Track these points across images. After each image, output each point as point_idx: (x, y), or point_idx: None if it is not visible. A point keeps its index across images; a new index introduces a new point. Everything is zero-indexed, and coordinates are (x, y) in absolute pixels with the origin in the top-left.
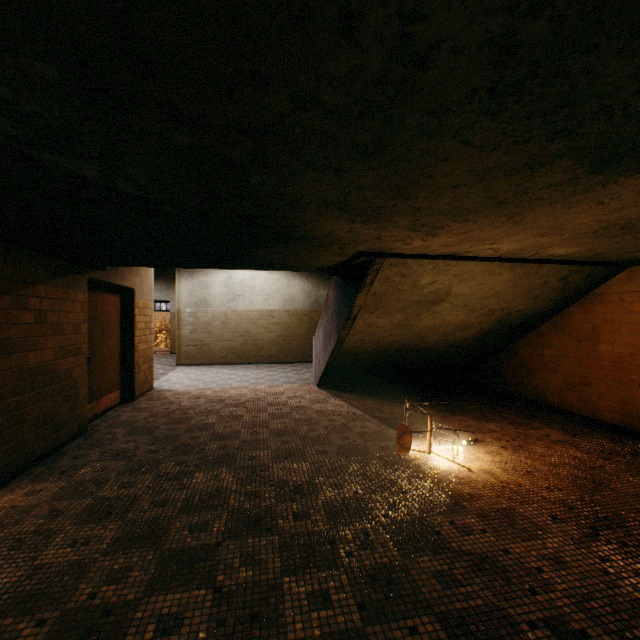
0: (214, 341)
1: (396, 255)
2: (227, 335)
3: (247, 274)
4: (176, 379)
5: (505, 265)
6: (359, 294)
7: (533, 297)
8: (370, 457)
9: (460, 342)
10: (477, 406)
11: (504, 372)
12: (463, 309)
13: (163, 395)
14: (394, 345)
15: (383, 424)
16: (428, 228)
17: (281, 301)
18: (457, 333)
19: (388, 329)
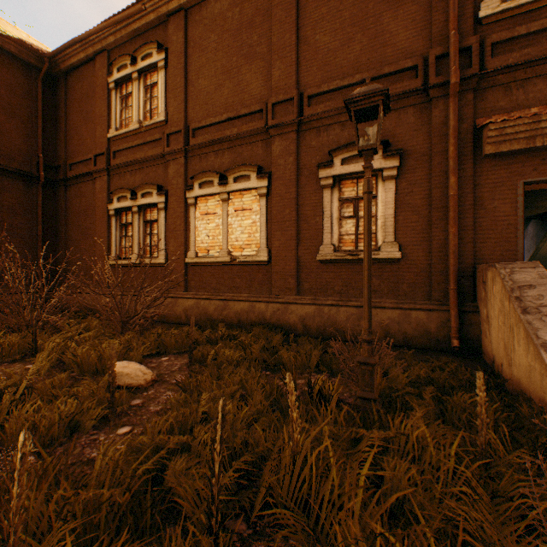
0: None
1: None
2: None
3: None
4: None
5: None
6: None
7: None
8: None
9: None
10: None
11: None
12: None
13: None
14: None
15: None
16: None
17: None
18: None
19: None
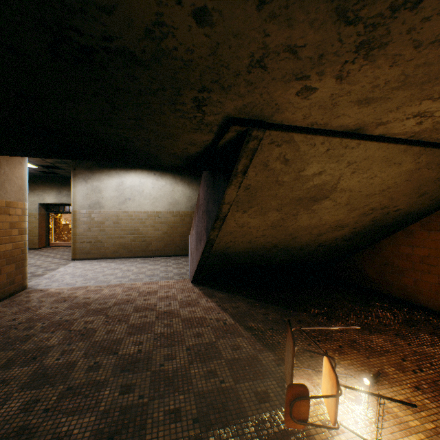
0: (107, 238)
1: (280, 127)
2: (118, 233)
3: (136, 180)
4: (60, 275)
5: (412, 150)
6: (229, 187)
7: (419, 195)
8: (244, 427)
9: (330, 241)
10: (349, 307)
11: (367, 269)
12: (344, 208)
13: (28, 298)
14: (266, 245)
15: (257, 341)
16: (384, 1)
17: (166, 204)
18: (330, 233)
19: (261, 229)
